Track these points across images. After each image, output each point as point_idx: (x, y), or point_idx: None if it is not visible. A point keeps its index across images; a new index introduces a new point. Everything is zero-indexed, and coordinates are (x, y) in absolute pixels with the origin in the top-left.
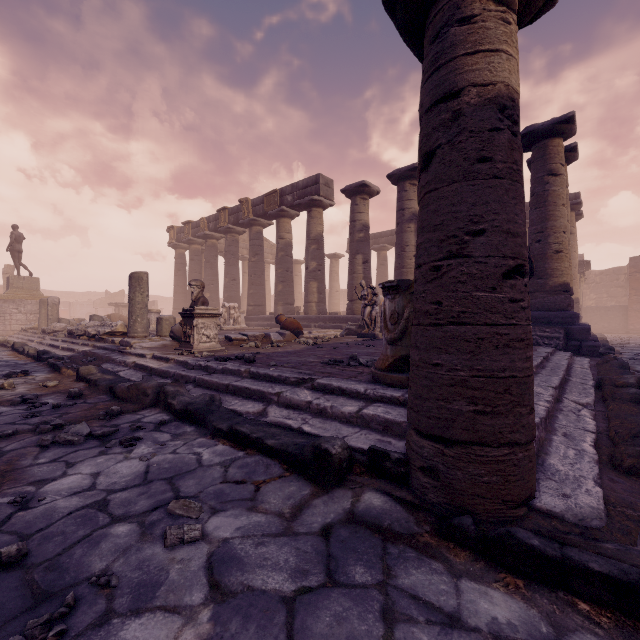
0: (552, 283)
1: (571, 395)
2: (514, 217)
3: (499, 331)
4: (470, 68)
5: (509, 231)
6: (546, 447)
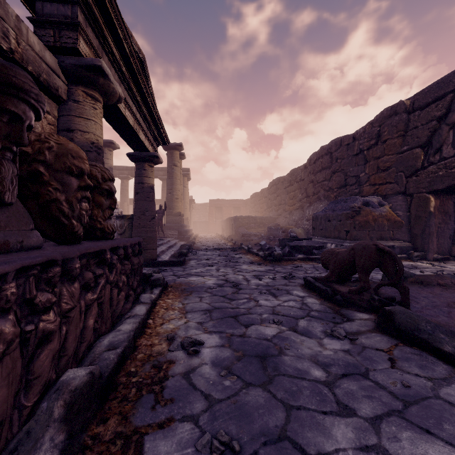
0: (175, 212)
1: (172, 249)
2: (153, 208)
3: (151, 229)
4: (146, 180)
5: (152, 211)
6: (161, 255)
